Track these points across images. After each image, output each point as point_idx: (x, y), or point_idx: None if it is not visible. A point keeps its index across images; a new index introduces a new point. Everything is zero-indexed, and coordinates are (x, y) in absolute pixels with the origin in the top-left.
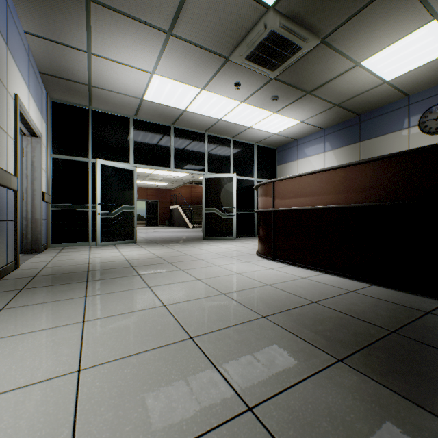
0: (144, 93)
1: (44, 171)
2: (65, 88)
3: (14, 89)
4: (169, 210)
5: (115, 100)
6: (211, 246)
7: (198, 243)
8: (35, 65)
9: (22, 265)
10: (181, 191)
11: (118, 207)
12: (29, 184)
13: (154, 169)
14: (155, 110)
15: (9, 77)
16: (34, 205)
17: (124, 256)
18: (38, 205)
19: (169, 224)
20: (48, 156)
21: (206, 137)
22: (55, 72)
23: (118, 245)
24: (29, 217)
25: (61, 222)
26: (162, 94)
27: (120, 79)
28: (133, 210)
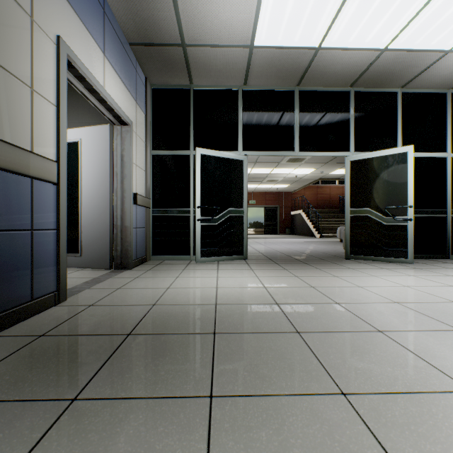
0: (254, 32)
1: (140, 169)
2: (160, 62)
3: (56, 30)
4: (290, 216)
5: (216, 62)
6: (373, 276)
7: (341, 268)
8: (119, 30)
9: (81, 293)
10: (303, 193)
11: (223, 211)
12: (119, 184)
13: (272, 167)
14: (270, 65)
15: (42, 4)
16: (124, 210)
17: (217, 289)
18: (128, 210)
19: (290, 232)
20: (148, 152)
21: (351, 97)
22: (143, 37)
23: (222, 262)
24: (118, 225)
25: (162, 231)
26: (281, 23)
27: (216, 12)
28: (241, 214)
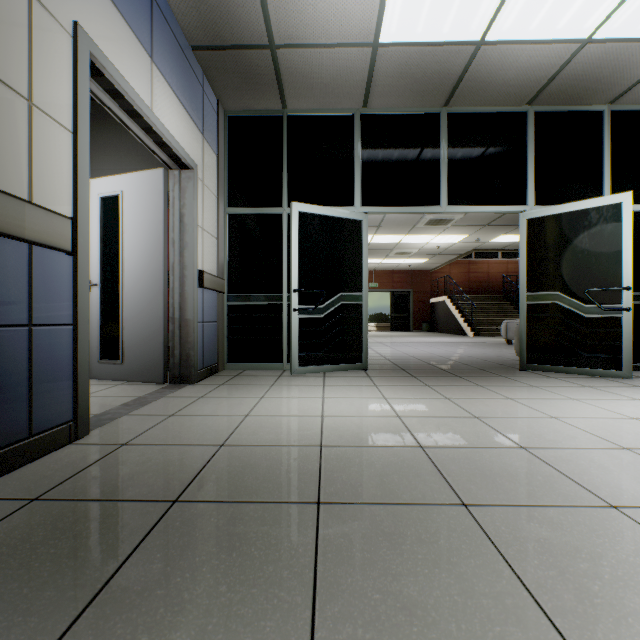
0: (379, 20)
1: (208, 235)
2: (237, 76)
3: (73, 14)
4: (428, 305)
5: (322, 73)
6: (572, 400)
7: (517, 386)
8: (176, 26)
9: (114, 422)
10: (449, 272)
11: (331, 297)
12: (176, 257)
13: (403, 233)
14: (404, 73)
15: None
16: (184, 295)
17: (322, 419)
18: (190, 295)
19: (428, 328)
20: (221, 211)
21: (529, 120)
22: (212, 35)
23: (331, 373)
24: (175, 318)
25: (241, 326)
26: (422, 2)
27: None
28: (359, 302)
